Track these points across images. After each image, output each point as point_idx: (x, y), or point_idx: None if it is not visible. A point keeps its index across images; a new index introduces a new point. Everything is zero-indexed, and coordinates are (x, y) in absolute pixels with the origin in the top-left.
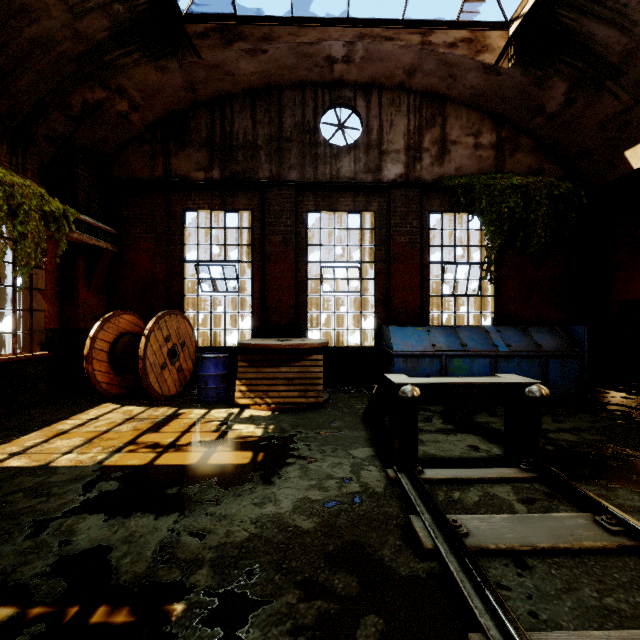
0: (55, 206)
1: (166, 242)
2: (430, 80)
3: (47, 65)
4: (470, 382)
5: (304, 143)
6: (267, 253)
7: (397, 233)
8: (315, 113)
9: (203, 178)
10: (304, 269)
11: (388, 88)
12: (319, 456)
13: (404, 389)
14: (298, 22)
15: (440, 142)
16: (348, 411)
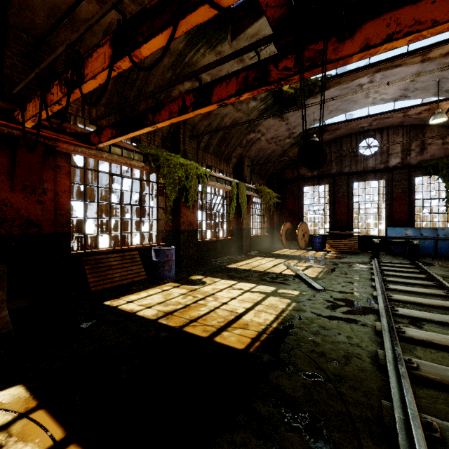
0: (274, 194)
1: (297, 198)
2: (412, 122)
3: (274, 159)
4: (395, 240)
5: (351, 156)
6: (335, 200)
7: (395, 188)
8: (356, 144)
9: (310, 175)
10: (351, 205)
11: (392, 127)
12: (353, 258)
13: (374, 241)
14: (348, 121)
15: (421, 145)
16: (366, 255)
